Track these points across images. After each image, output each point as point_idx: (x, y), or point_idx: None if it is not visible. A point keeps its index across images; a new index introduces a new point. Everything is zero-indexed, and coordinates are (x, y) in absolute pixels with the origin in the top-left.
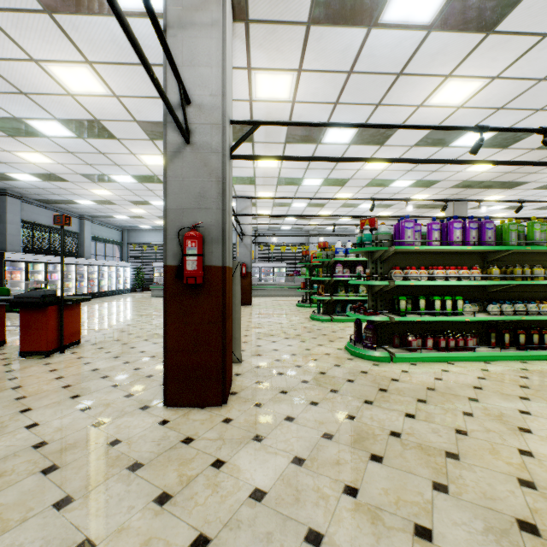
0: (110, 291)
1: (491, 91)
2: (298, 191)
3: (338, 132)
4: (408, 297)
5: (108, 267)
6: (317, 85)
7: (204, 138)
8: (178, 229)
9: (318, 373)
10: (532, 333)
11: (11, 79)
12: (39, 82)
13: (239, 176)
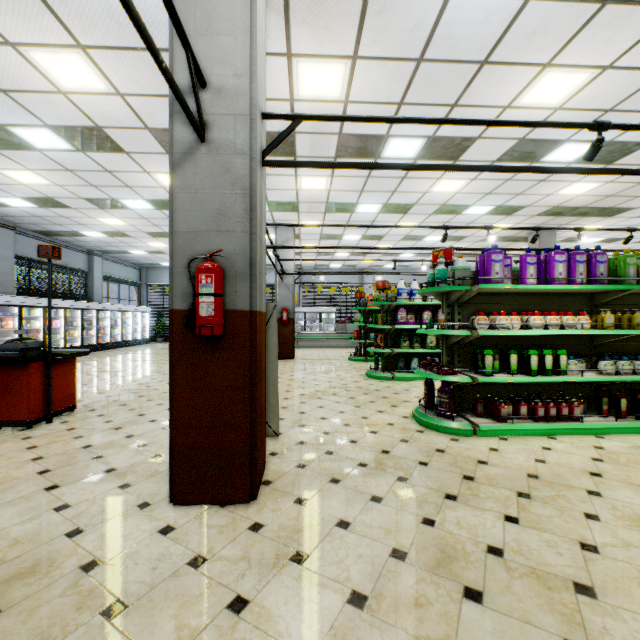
0: (125, 341)
1: (600, 87)
2: (351, 219)
3: (402, 143)
4: (494, 350)
5: (122, 313)
6: (377, 79)
7: (225, 134)
8: (189, 259)
9: (379, 453)
10: None
11: None
12: (20, 75)
13: (279, 201)
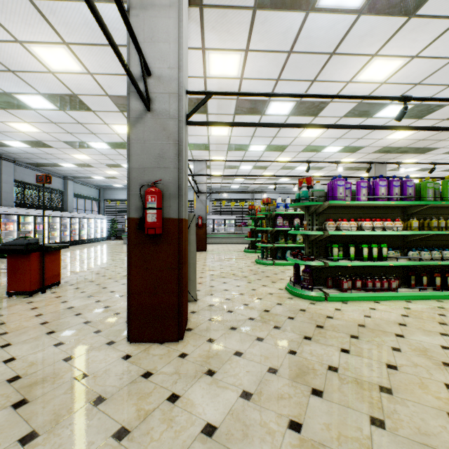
0: (89, 239)
1: (411, 69)
2: (245, 155)
3: (279, 105)
4: (339, 244)
5: (87, 219)
6: (262, 64)
7: (163, 105)
8: (140, 186)
9: (263, 311)
10: (446, 276)
11: (0, 59)
12: (24, 61)
13: (196, 143)
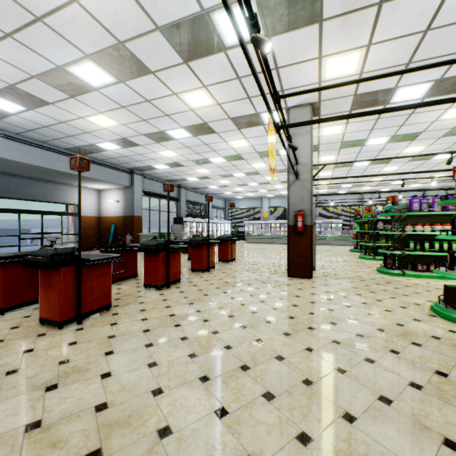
0: None
1: None
2: (350, 169)
3: (376, 140)
4: (417, 241)
5: (220, 224)
6: (358, 126)
7: (303, 176)
8: (293, 211)
9: (355, 276)
10: None
11: (213, 148)
12: (223, 147)
13: None
